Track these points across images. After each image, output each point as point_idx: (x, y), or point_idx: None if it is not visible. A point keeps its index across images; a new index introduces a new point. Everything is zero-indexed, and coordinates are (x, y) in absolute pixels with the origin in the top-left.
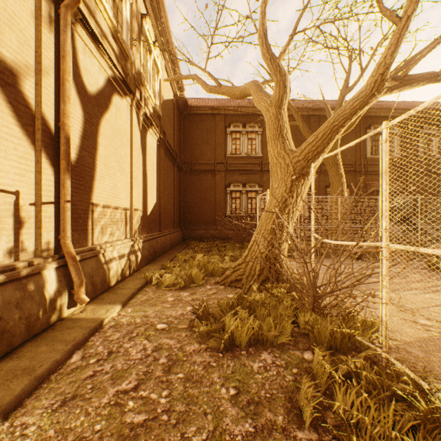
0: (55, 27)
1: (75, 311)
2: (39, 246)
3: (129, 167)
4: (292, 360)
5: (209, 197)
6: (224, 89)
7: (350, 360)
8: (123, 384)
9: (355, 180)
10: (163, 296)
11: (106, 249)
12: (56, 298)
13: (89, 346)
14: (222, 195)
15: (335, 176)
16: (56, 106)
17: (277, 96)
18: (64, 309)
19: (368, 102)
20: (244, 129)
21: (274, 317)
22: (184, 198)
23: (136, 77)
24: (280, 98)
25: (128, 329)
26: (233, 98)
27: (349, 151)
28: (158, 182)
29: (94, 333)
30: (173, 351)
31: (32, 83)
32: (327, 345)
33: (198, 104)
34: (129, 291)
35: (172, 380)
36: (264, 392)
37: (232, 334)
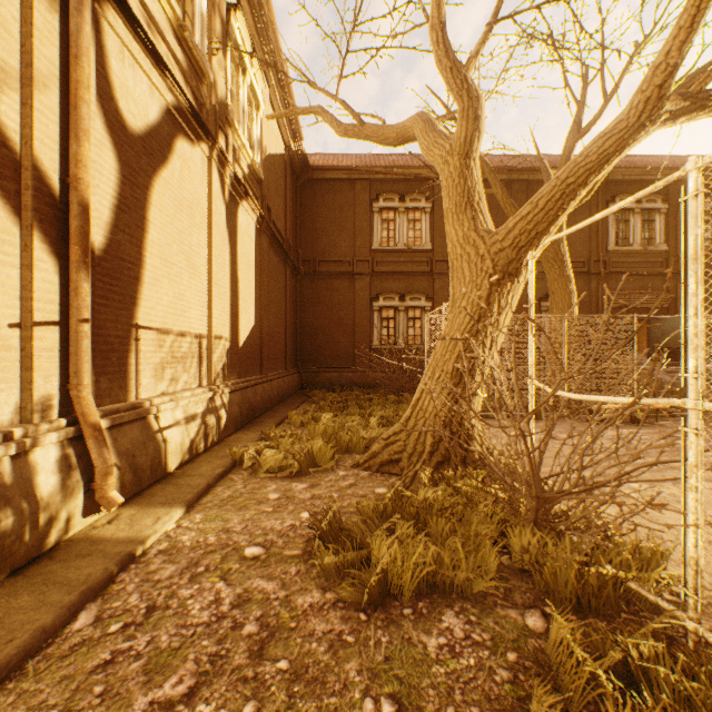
0: (61, 4)
1: (98, 521)
2: (29, 402)
3: (207, 265)
4: (504, 630)
5: (343, 317)
6: (369, 130)
7: (620, 633)
8: (167, 684)
9: (588, 288)
10: (261, 490)
11: (161, 407)
12: (58, 499)
13: (114, 594)
14: (365, 314)
15: (559, 281)
16: (64, 147)
17: (462, 135)
18: (76, 517)
19: (633, 140)
20: (402, 204)
21: (464, 537)
22: (302, 318)
23: (217, 110)
24: (469, 140)
25: (191, 556)
26: (385, 144)
27: (578, 240)
28: (257, 291)
29: (128, 564)
30: (271, 606)
31: (15, 102)
32: (571, 599)
33: (326, 163)
34: (202, 480)
35: (265, 677)
36: (454, 710)
37: (385, 573)
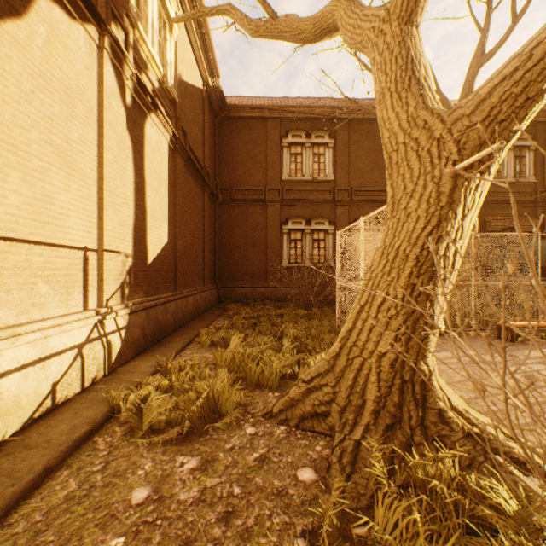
0: None
1: None
2: None
3: (97, 169)
4: None
5: (257, 239)
6: (282, 24)
7: None
8: None
9: None
10: (125, 478)
11: None
12: None
13: None
14: (276, 236)
15: None
16: None
17: None
18: None
19: None
20: (308, 139)
21: None
22: (220, 240)
23: None
24: None
25: None
26: (300, 41)
27: None
28: (171, 210)
29: None
30: None
31: None
32: None
33: (241, 103)
34: (40, 458)
35: None
36: None
37: None
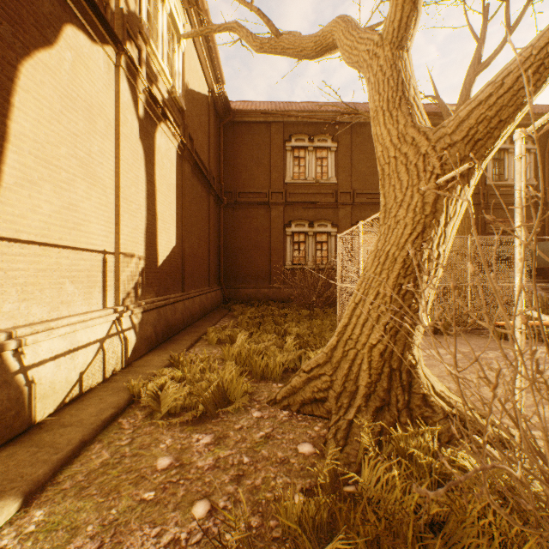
0: None
1: None
2: None
3: (114, 178)
4: None
5: (260, 241)
6: (285, 42)
7: None
8: None
9: None
10: (149, 450)
11: (27, 339)
12: None
13: None
14: (279, 238)
15: None
16: None
17: (397, 18)
18: None
19: None
20: (311, 143)
21: None
22: (225, 242)
23: (125, 14)
24: (404, 23)
25: None
26: (302, 57)
27: None
28: (179, 214)
29: None
30: None
31: None
32: None
33: (246, 108)
34: (76, 434)
35: None
36: None
37: None
